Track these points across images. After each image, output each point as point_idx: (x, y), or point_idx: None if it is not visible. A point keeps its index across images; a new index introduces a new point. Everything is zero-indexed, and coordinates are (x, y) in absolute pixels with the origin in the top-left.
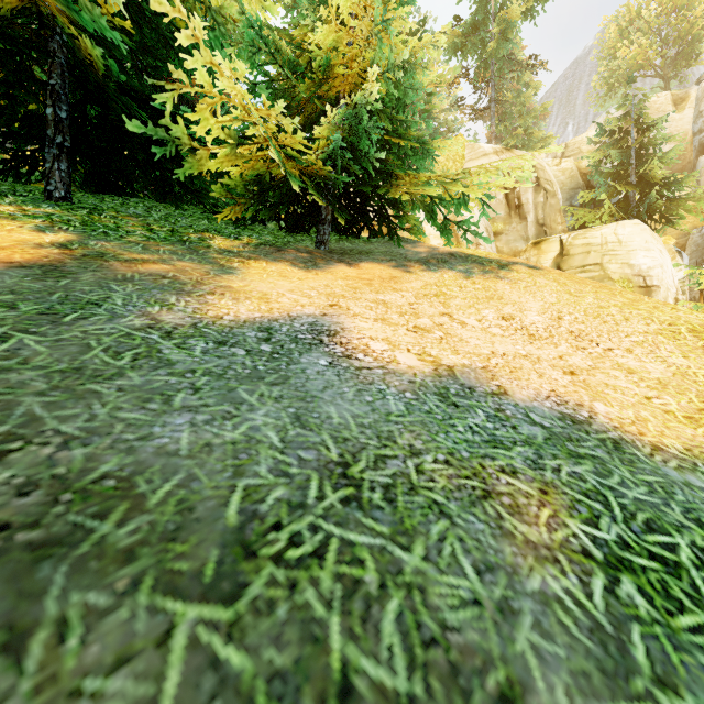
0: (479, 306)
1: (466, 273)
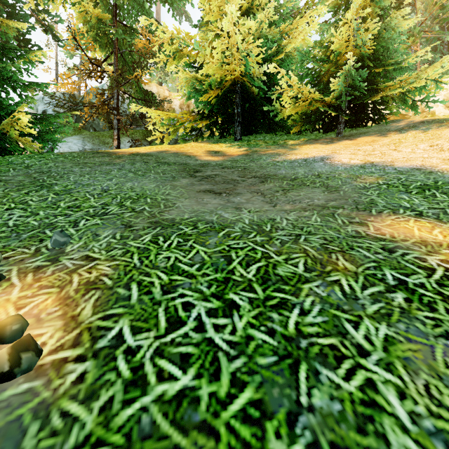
0: (419, 143)
1: (425, 130)
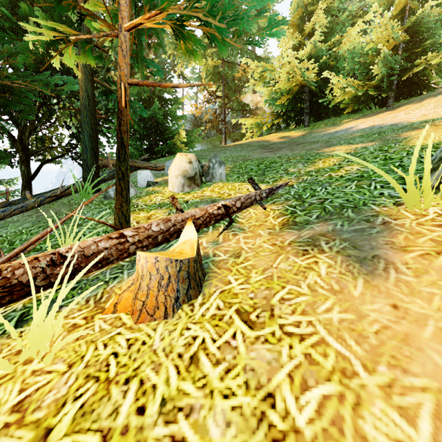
0: (431, 105)
1: None
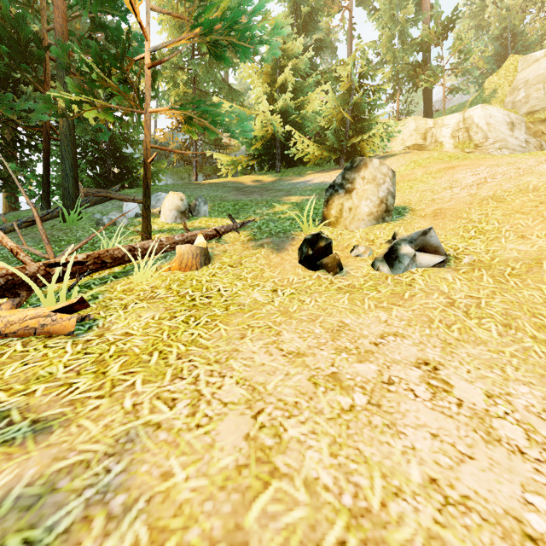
0: None
1: None
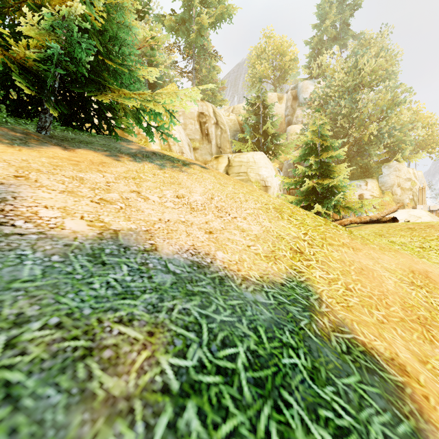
0: (163, 188)
1: (161, 166)
